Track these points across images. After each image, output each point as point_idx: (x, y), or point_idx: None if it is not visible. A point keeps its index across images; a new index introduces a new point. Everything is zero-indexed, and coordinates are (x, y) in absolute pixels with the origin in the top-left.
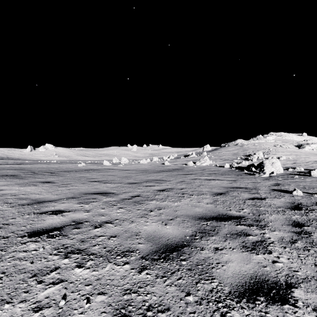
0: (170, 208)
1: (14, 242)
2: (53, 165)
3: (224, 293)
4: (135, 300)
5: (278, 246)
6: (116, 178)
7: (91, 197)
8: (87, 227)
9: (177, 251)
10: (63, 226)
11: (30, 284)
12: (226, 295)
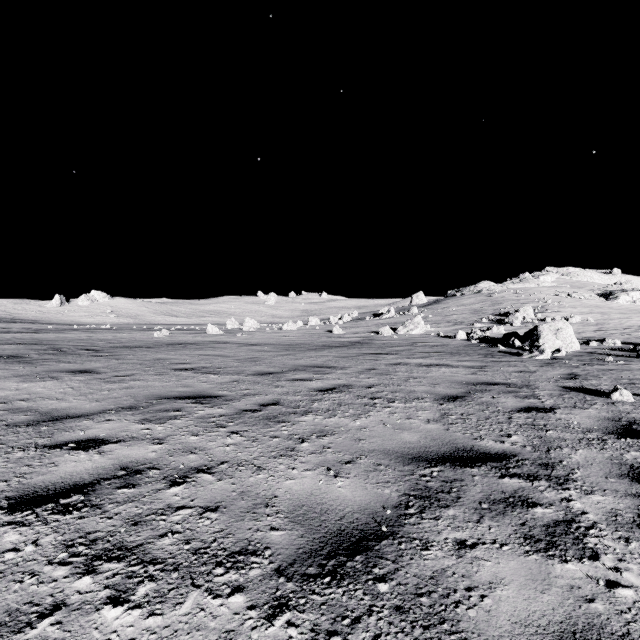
0: (346, 434)
1: None
2: (103, 335)
3: None
4: None
5: (610, 538)
6: (231, 362)
7: (172, 406)
8: (152, 483)
9: (364, 551)
10: (96, 481)
11: None
12: None
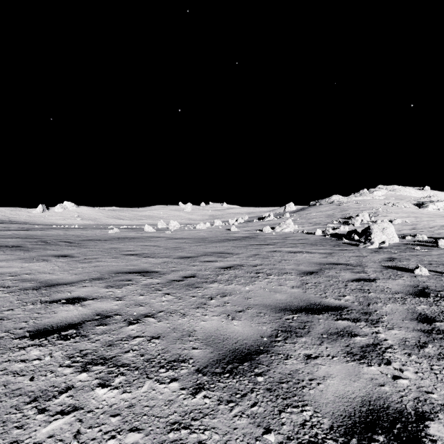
0: (239, 295)
1: (8, 346)
2: (74, 232)
3: (322, 430)
4: (187, 441)
5: (399, 353)
6: (162, 250)
7: (125, 278)
8: (117, 323)
9: (249, 360)
10: (82, 322)
11: (27, 413)
12: (326, 433)
